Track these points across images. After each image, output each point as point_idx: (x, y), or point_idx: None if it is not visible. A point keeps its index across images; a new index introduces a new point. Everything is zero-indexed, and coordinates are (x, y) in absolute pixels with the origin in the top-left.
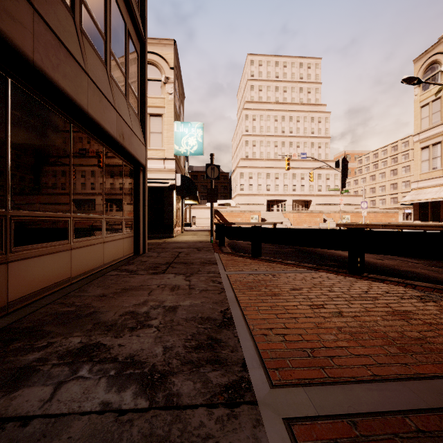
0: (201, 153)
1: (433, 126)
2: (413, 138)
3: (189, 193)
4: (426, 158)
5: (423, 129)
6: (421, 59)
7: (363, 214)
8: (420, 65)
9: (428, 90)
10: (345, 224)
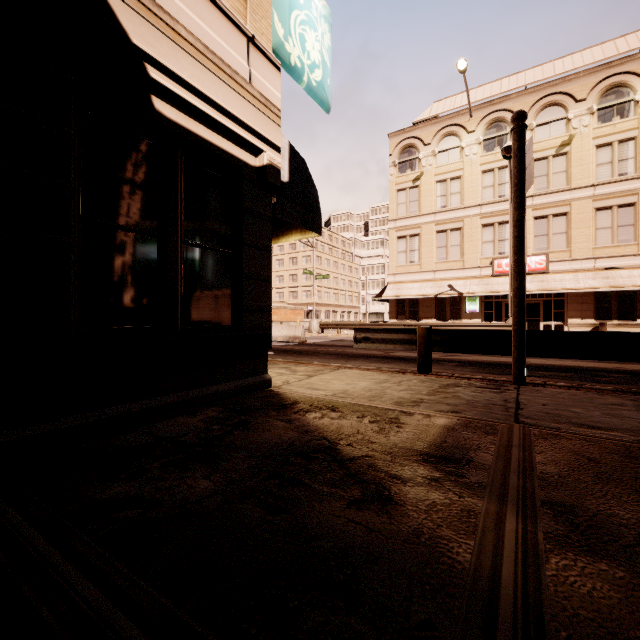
0: (329, 103)
1: (412, 215)
2: (389, 224)
3: (306, 220)
4: (403, 249)
5: (400, 215)
6: (397, 136)
7: (368, 311)
8: (396, 142)
9: (405, 174)
10: (340, 324)
